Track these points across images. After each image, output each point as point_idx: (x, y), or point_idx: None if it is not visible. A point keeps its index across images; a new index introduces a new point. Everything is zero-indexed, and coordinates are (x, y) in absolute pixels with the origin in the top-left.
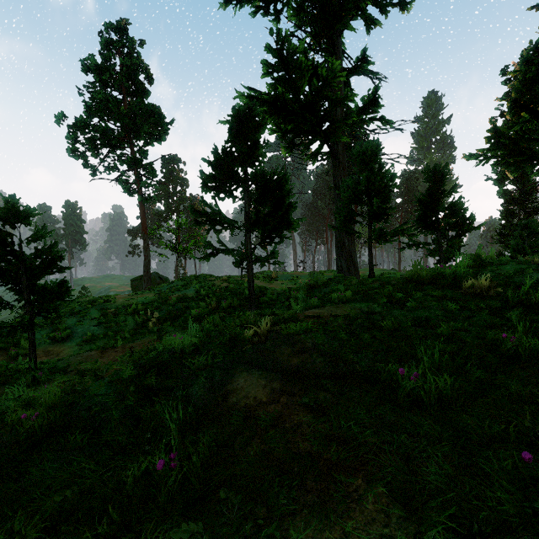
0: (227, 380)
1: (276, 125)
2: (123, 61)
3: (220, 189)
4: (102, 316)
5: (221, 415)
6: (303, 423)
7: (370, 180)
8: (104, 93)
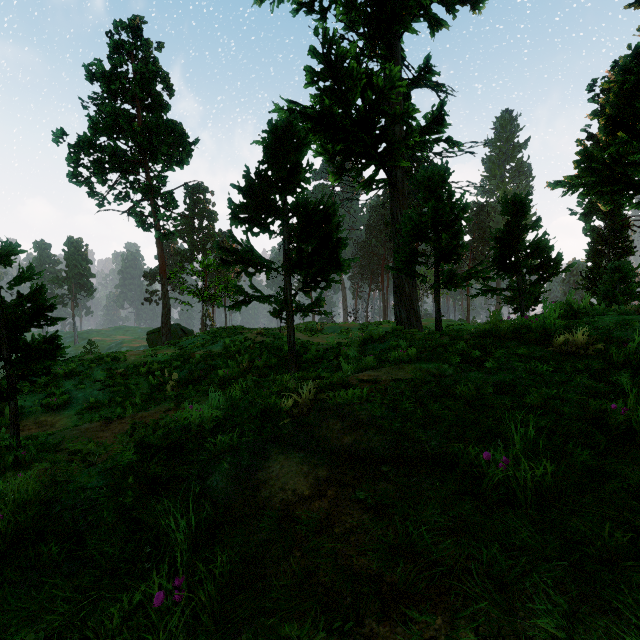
0: (259, 465)
1: (322, 145)
2: (136, 68)
3: (253, 222)
4: (108, 377)
5: (250, 515)
6: (358, 529)
7: (437, 211)
8: (113, 106)
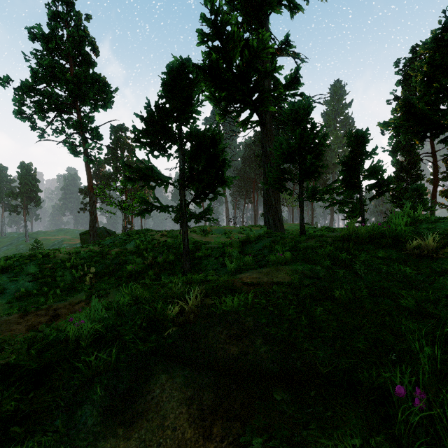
0: (138, 389)
1: (211, 92)
2: (69, 33)
3: (153, 146)
4: (38, 271)
5: None
6: None
7: (302, 138)
8: (50, 61)
